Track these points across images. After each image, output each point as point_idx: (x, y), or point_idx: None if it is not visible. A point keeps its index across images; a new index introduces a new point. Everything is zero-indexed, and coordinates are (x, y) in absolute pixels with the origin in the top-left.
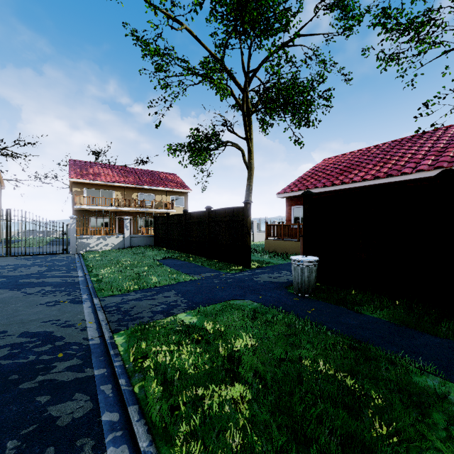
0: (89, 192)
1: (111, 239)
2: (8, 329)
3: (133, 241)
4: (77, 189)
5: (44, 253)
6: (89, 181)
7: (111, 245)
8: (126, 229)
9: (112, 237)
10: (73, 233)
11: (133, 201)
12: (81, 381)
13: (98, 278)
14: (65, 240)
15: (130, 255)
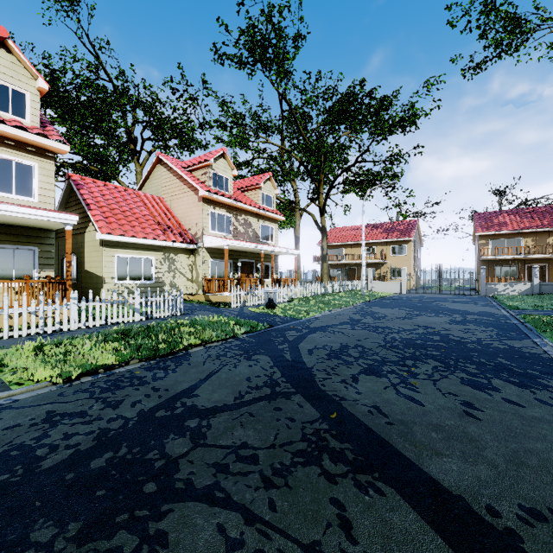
0: (492, 241)
1: (518, 286)
2: (473, 310)
3: (542, 289)
4: (482, 242)
5: (461, 294)
6: (494, 232)
7: (517, 291)
8: (534, 277)
9: (518, 284)
10: (483, 279)
11: (546, 247)
12: (504, 317)
13: (507, 304)
14: (468, 288)
15: (536, 298)
